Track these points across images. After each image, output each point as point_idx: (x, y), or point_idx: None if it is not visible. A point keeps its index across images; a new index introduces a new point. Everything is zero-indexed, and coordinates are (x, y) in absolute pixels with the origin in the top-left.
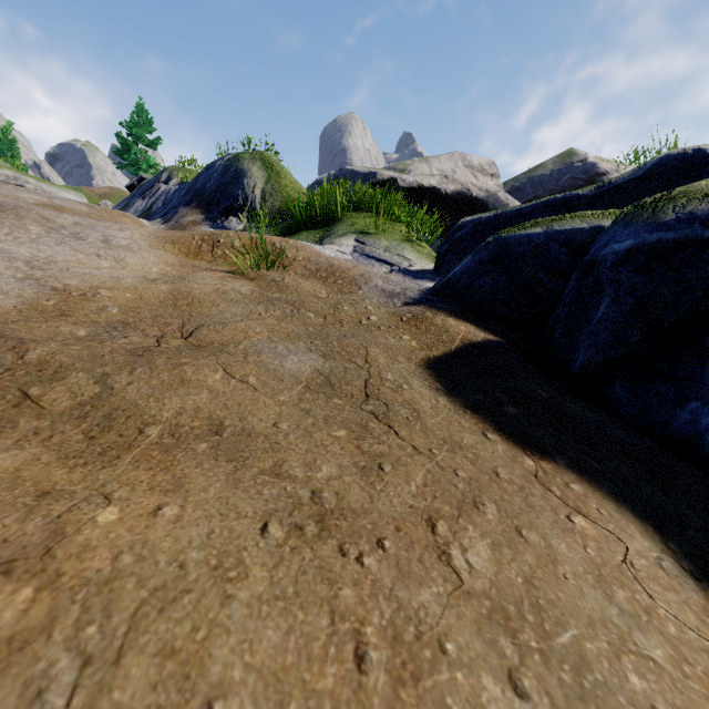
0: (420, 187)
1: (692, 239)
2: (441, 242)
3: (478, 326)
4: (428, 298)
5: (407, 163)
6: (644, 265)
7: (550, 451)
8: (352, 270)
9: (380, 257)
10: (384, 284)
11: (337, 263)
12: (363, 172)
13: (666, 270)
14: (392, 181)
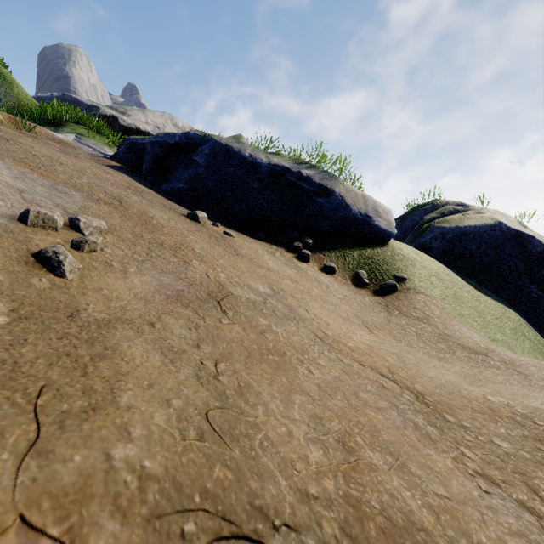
0: (138, 129)
1: (158, 141)
2: (119, 144)
3: (122, 165)
4: (107, 157)
5: (127, 108)
6: (151, 145)
7: (120, 172)
8: (73, 144)
9: (90, 146)
10: (89, 151)
11: (65, 140)
12: (87, 103)
13: (155, 147)
14: (114, 118)
